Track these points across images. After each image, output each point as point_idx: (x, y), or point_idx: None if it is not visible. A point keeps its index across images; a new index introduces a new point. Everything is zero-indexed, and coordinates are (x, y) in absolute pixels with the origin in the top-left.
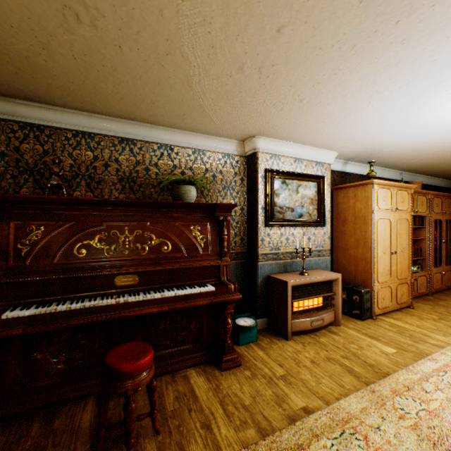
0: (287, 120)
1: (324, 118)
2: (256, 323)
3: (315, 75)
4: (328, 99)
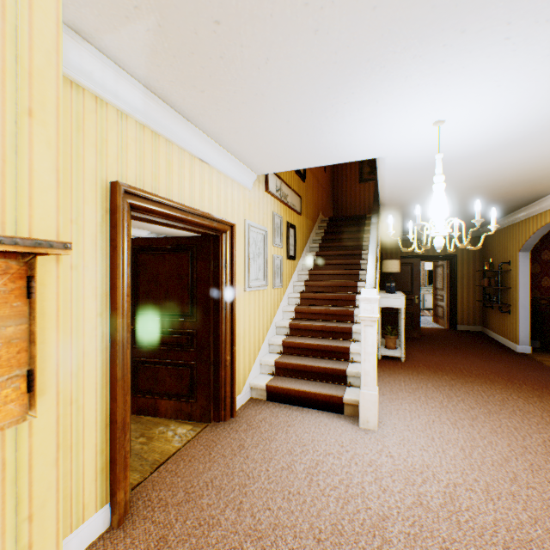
0: None
1: (133, 221)
2: None
3: None
4: None
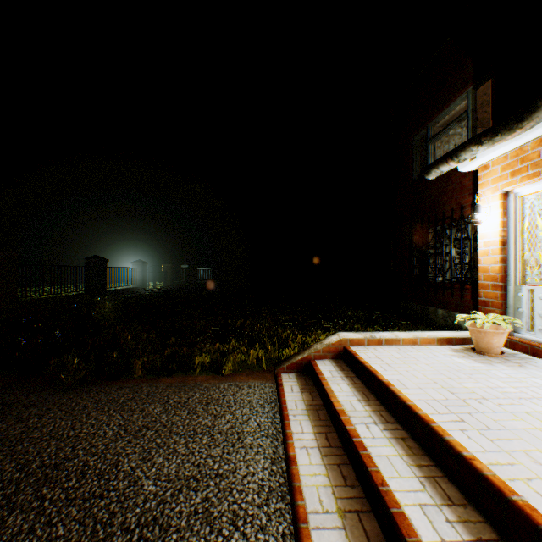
0: None
1: None
2: None
3: None
4: None
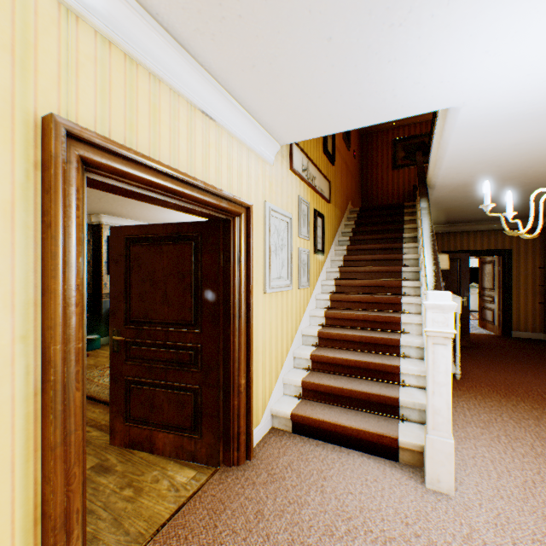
0: (121, 212)
1: (145, 214)
2: (101, 337)
3: (130, 204)
4: (142, 210)
